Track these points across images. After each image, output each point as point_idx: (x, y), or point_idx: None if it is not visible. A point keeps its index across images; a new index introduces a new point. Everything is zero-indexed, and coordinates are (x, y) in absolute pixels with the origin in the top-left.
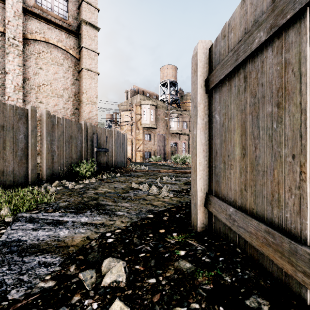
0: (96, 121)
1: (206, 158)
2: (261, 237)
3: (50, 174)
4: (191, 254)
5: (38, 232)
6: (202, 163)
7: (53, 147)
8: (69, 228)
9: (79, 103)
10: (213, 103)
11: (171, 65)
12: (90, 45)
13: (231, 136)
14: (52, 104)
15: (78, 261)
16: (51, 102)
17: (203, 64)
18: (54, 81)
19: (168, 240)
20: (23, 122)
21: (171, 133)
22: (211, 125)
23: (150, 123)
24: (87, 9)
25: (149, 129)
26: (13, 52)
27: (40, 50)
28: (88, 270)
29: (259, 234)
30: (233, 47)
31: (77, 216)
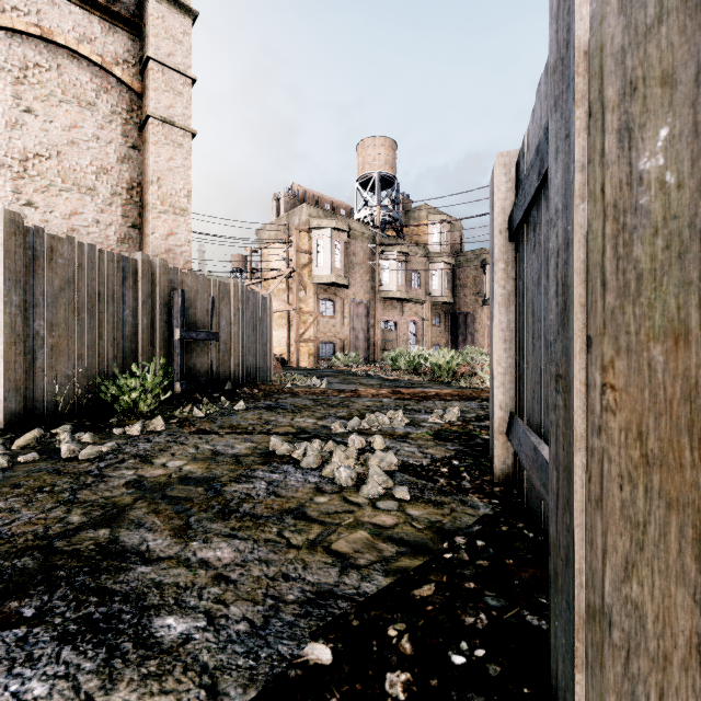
0: (188, 259)
1: None
2: None
3: (20, 407)
4: None
5: None
6: None
7: (34, 325)
8: None
9: (141, 211)
10: None
11: (382, 138)
12: (170, 56)
13: None
14: (62, 210)
15: None
16: (59, 206)
17: None
18: (68, 147)
19: None
20: None
21: (384, 299)
22: None
23: (333, 273)
24: None
25: (330, 288)
26: None
27: (29, 61)
28: None
29: None
30: None
31: None
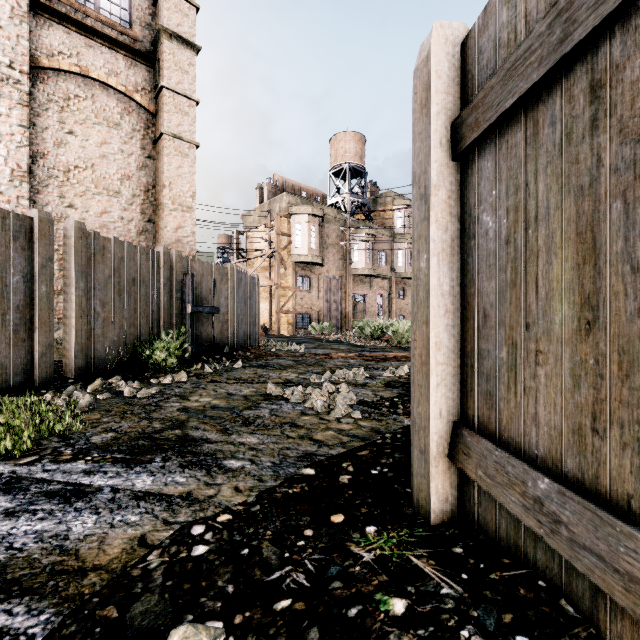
0: (193, 247)
1: (454, 330)
2: None
3: (84, 363)
4: (424, 612)
5: (15, 522)
6: (444, 345)
7: (93, 303)
8: (100, 509)
9: (155, 209)
10: (476, 185)
11: (352, 133)
12: (179, 84)
13: (537, 271)
14: (95, 210)
15: (100, 628)
16: (93, 207)
17: (446, 85)
18: (100, 160)
19: (355, 552)
20: (20, 246)
21: (354, 275)
22: (468, 243)
23: (309, 253)
24: (174, 6)
25: (307, 266)
26: (8, 95)
27: (71, 93)
28: None
29: None
30: (544, 13)
31: (127, 473)
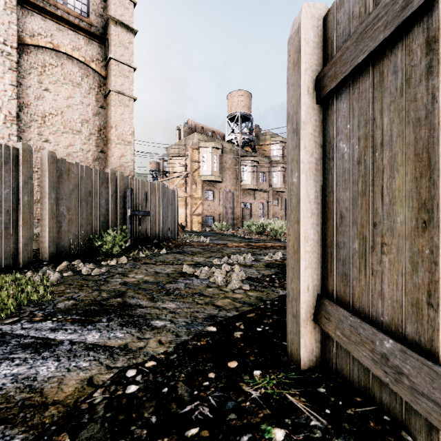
0: (131, 170)
1: (318, 227)
2: None
3: (55, 250)
4: (298, 440)
5: None
6: (310, 239)
7: (61, 209)
8: (60, 357)
9: (105, 143)
10: (334, 121)
11: (243, 91)
12: (122, 56)
13: (383, 183)
14: (64, 144)
15: None
16: (62, 142)
17: (312, 48)
18: (67, 109)
19: (246, 390)
20: (9, 168)
21: (243, 190)
22: (328, 164)
23: (212, 174)
24: (118, 2)
25: (211, 183)
26: (2, 63)
27: (46, 62)
28: None
29: None
30: None
31: (81, 330)
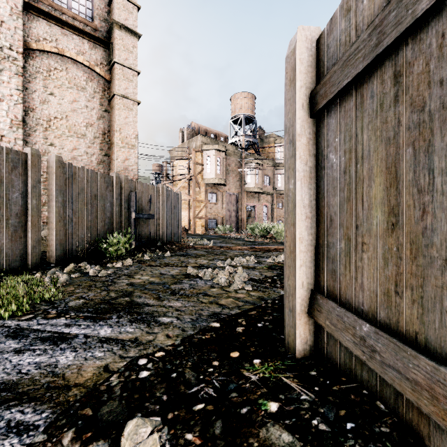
0: (135, 173)
1: (311, 230)
2: (444, 398)
3: (62, 253)
4: (289, 410)
5: (22, 356)
6: (305, 240)
7: (67, 212)
8: (77, 348)
9: (109, 146)
10: (325, 134)
11: (246, 93)
12: (126, 60)
13: (363, 191)
14: (68, 147)
15: (81, 421)
16: (67, 145)
17: (306, 68)
18: (71, 113)
19: (246, 375)
20: (18, 173)
21: (247, 192)
22: (320, 172)
23: (216, 177)
24: (122, 6)
25: (214, 186)
26: (9, 68)
27: (51, 67)
28: (94, 445)
29: (438, 391)
30: (367, 25)
31: (94, 326)
